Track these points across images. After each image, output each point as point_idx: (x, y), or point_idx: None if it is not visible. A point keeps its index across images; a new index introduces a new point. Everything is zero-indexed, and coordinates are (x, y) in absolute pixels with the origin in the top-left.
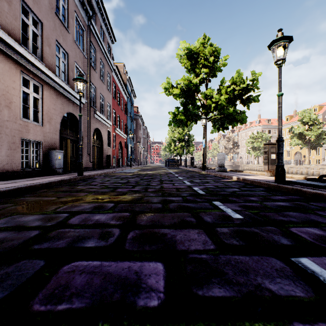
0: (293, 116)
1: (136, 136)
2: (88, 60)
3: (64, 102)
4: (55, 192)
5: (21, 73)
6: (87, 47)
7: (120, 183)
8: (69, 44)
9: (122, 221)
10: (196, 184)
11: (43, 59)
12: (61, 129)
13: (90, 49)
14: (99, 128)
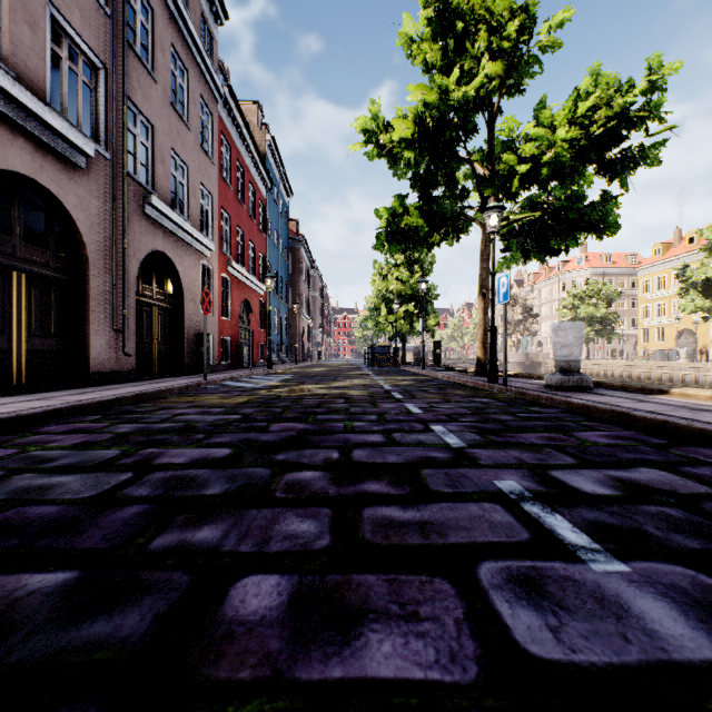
0: (673, 245)
1: (293, 292)
2: (120, 28)
3: None
4: None
5: None
6: None
7: None
8: None
9: None
10: (703, 584)
11: None
12: None
13: None
14: (166, 253)
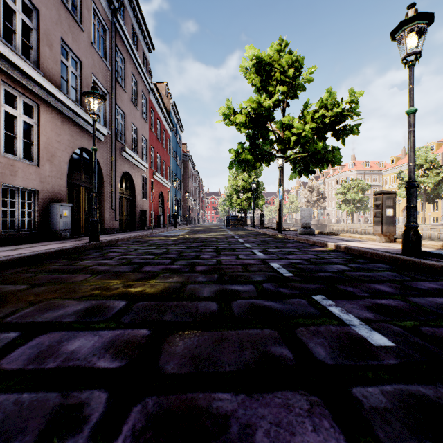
0: (401, 157)
1: (184, 185)
2: (113, 74)
3: (75, 132)
4: (37, 272)
5: (3, 83)
6: (111, 53)
7: (154, 254)
8: (82, 46)
9: (125, 360)
10: (273, 256)
11: (40, 65)
12: (71, 172)
13: (117, 57)
14: (129, 172)
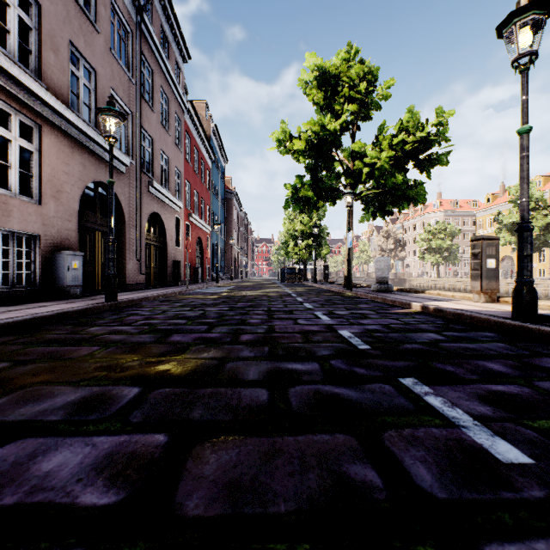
0: (499, 195)
1: (228, 229)
2: (138, 88)
3: (89, 162)
4: (27, 344)
5: None
6: (136, 62)
7: (187, 317)
8: (97, 52)
9: (125, 490)
10: (342, 320)
11: (42, 75)
12: (83, 213)
13: (142, 68)
14: (158, 213)
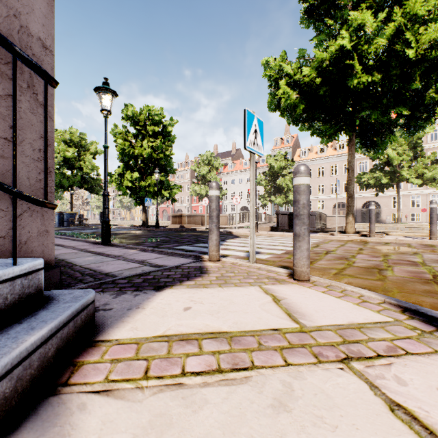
0: None
1: None
2: None
3: None
4: None
5: None
6: None
7: None
8: None
9: None
10: None
11: None
12: None
13: None
14: None
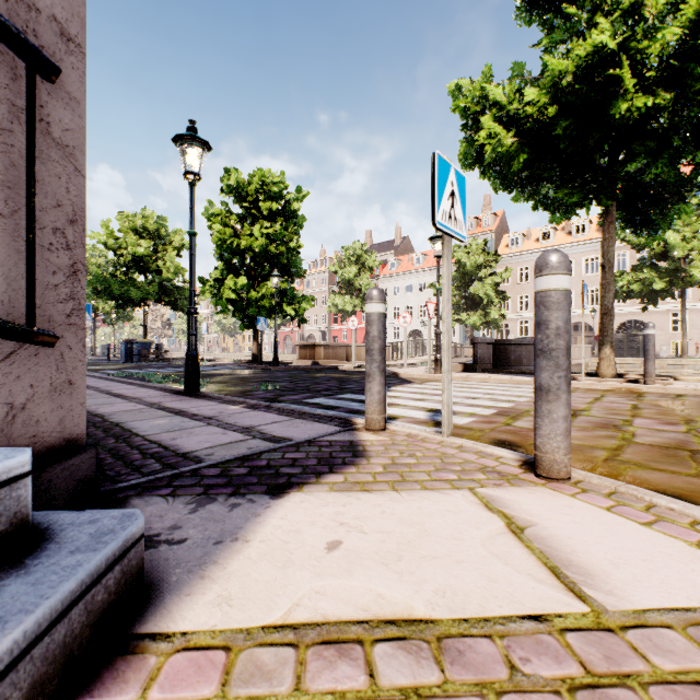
0: None
1: None
2: None
3: None
4: None
5: None
6: None
7: None
8: None
9: None
10: None
11: None
12: None
13: None
14: None
